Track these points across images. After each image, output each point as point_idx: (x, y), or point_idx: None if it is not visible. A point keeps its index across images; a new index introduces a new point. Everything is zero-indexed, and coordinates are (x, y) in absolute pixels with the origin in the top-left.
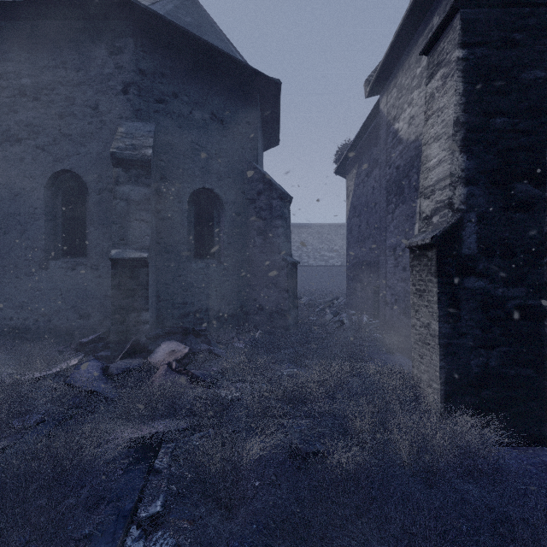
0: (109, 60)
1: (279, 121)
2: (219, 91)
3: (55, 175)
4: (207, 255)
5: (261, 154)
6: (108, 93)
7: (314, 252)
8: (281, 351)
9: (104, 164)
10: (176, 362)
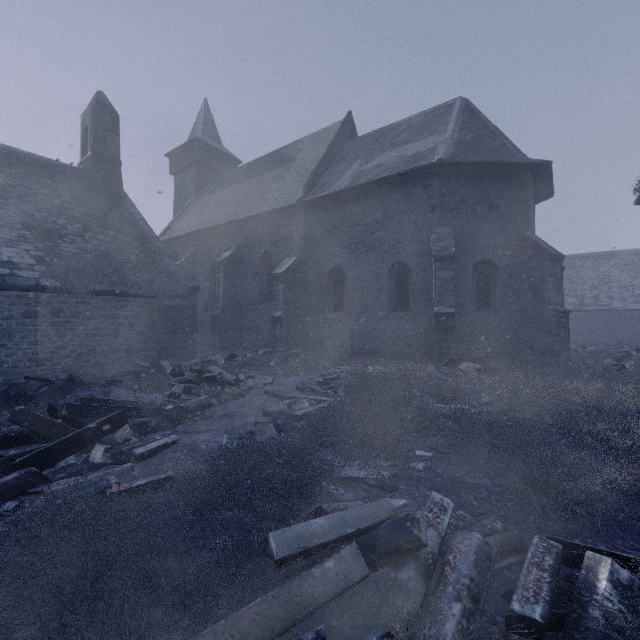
0: (423, 194)
1: (551, 183)
2: (494, 186)
3: (392, 265)
4: (485, 307)
5: (533, 212)
6: (423, 213)
7: (620, 291)
8: (548, 377)
9: (420, 256)
10: (475, 370)
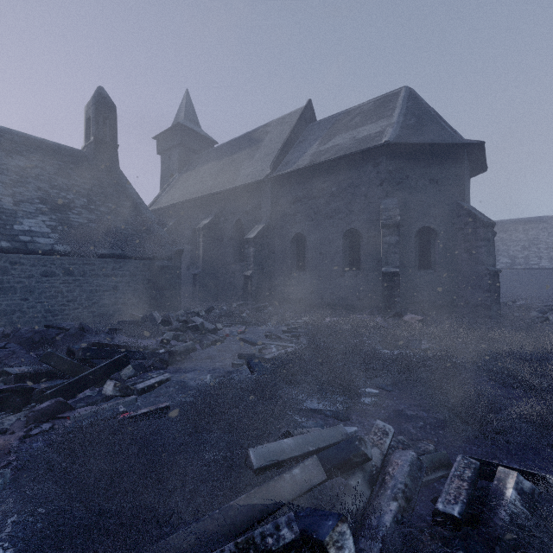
0: (373, 170)
1: (484, 159)
2: (434, 163)
3: (346, 231)
4: (426, 267)
5: (468, 185)
6: (372, 187)
7: (548, 252)
8: (481, 327)
9: (370, 223)
10: (417, 321)
